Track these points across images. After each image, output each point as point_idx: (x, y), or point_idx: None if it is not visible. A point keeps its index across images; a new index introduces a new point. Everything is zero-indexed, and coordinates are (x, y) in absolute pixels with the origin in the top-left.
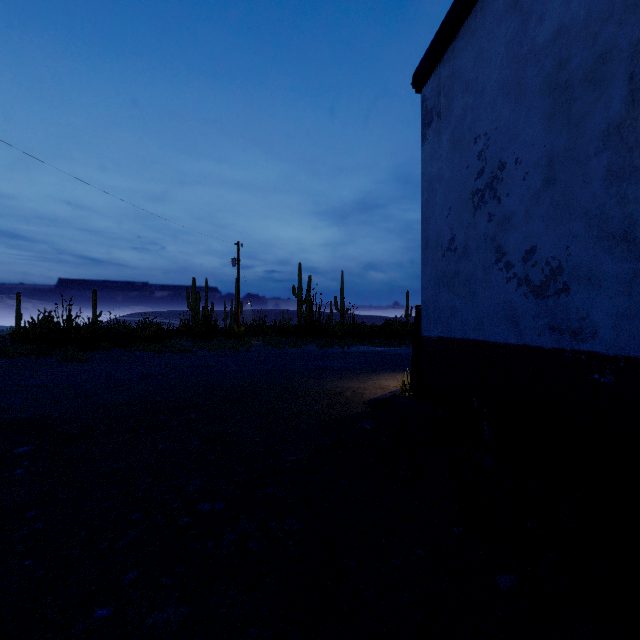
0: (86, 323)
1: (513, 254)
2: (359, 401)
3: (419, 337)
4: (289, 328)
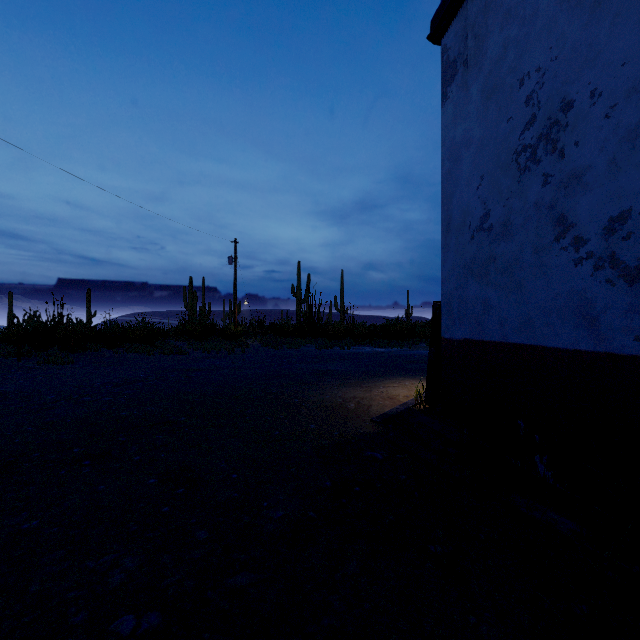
0: (73, 323)
1: (587, 225)
2: (365, 416)
3: (438, 339)
4: (288, 328)
